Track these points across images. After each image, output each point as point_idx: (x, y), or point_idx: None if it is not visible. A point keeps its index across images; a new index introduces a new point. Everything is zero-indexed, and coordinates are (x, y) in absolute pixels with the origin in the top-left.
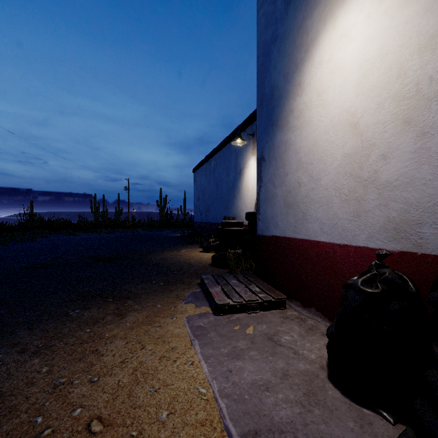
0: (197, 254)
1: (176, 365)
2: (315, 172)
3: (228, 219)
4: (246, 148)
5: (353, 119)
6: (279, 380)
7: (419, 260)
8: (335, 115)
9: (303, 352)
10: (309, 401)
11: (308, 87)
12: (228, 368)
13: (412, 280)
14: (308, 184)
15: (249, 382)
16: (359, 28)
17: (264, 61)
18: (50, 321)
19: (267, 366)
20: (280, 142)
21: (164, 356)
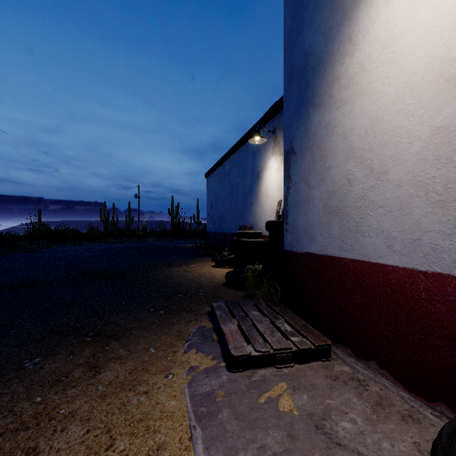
0: (208, 270)
1: None
2: (378, 161)
3: (244, 229)
4: (265, 148)
5: (455, 69)
6: None
7: None
8: (417, 70)
9: None
10: None
11: (364, 40)
12: None
13: None
14: (364, 180)
15: None
16: None
17: (294, 23)
18: None
19: None
20: (319, 125)
21: None
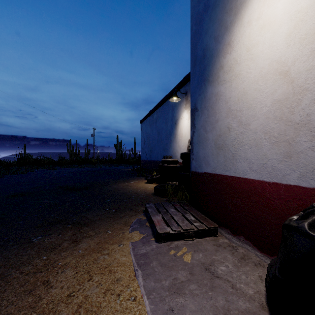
0: (143, 185)
1: (119, 301)
2: (244, 118)
3: (166, 158)
4: (180, 104)
5: (283, 68)
6: None
7: None
8: (264, 66)
9: (240, 285)
10: None
11: (237, 45)
12: (169, 306)
13: None
14: (237, 129)
15: None
16: None
17: (197, 29)
18: (14, 247)
19: (207, 304)
20: (211, 94)
21: (109, 289)
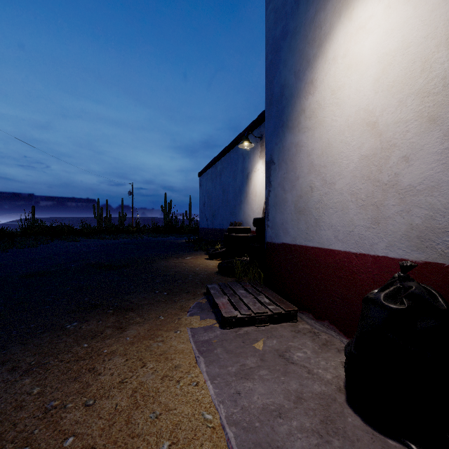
0: (203, 262)
1: (179, 386)
2: (329, 175)
3: (234, 225)
4: (253, 152)
5: (371, 118)
6: (293, 404)
7: (446, 272)
8: (351, 114)
9: (318, 371)
10: (327, 430)
11: (321, 85)
12: (236, 390)
13: (441, 295)
14: (321, 188)
15: (259, 406)
16: (378, 19)
17: (273, 59)
18: (46, 335)
19: (279, 388)
20: (291, 143)
21: (167, 376)
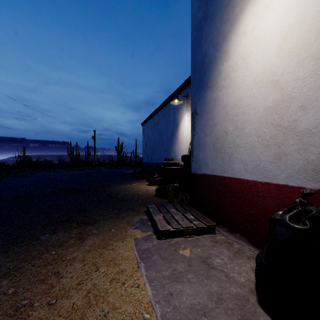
0: (144, 187)
1: (124, 288)
2: (240, 122)
3: (168, 160)
4: (181, 107)
5: (274, 77)
6: (215, 304)
7: None
8: (258, 74)
9: (233, 275)
10: None
11: (233, 54)
12: (169, 291)
13: None
14: (233, 132)
15: (188, 306)
16: None
17: (197, 36)
18: (24, 244)
19: (203, 289)
20: (210, 99)
21: (114, 278)
